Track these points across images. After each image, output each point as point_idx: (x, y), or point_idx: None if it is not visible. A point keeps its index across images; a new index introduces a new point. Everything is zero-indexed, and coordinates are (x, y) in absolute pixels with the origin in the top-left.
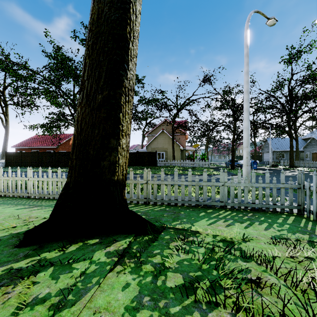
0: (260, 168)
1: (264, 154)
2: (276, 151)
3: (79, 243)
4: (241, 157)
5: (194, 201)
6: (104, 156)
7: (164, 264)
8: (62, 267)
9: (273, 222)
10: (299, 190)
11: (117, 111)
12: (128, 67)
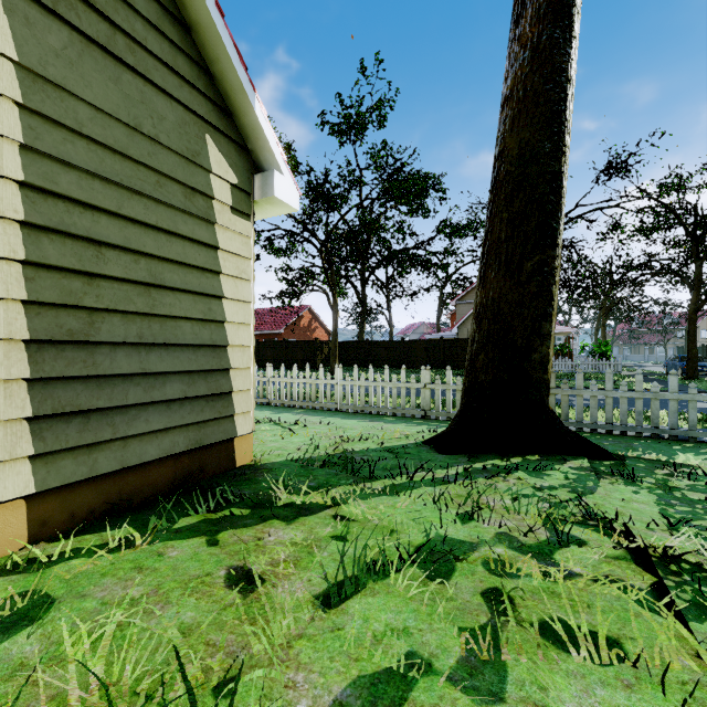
0: None
1: None
2: None
3: (518, 458)
4: (706, 349)
5: (650, 428)
6: (535, 346)
7: (667, 484)
8: (531, 472)
9: None
10: None
11: (549, 282)
12: (561, 215)
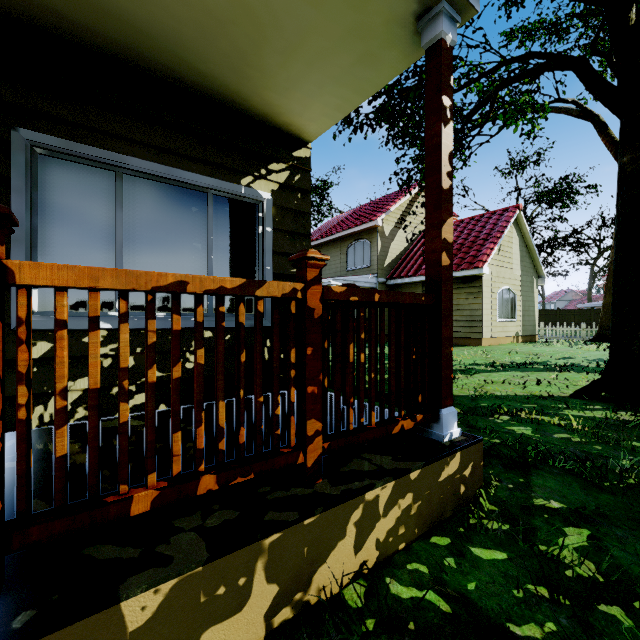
0: None
1: None
2: None
3: None
4: None
5: None
6: None
7: None
8: None
9: None
10: None
11: None
12: None
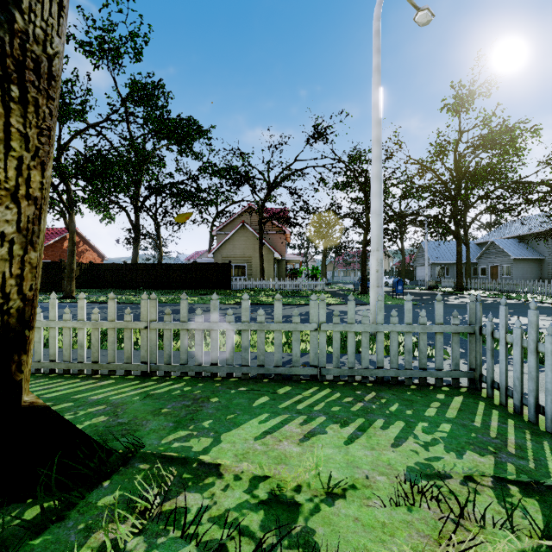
0: (410, 292)
1: (417, 269)
2: (436, 264)
3: None
4: None
5: (255, 366)
6: None
7: None
8: None
9: (416, 416)
10: (473, 337)
11: None
12: None
